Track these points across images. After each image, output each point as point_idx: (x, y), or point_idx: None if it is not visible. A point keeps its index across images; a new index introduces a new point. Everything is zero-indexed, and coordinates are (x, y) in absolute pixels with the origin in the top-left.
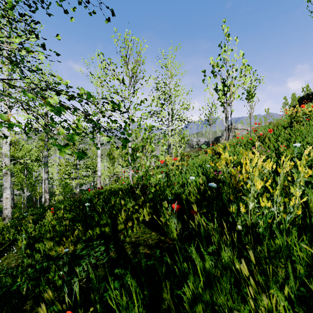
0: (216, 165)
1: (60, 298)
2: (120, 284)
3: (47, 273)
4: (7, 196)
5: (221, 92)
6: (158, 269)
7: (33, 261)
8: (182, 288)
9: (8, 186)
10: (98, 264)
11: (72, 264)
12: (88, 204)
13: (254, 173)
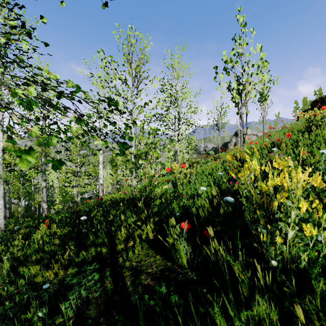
0: (238, 176)
1: None
2: None
3: (28, 307)
4: None
5: (235, 91)
6: None
7: (14, 291)
8: None
9: (0, 196)
10: (90, 298)
11: (59, 297)
12: (85, 218)
13: (295, 189)
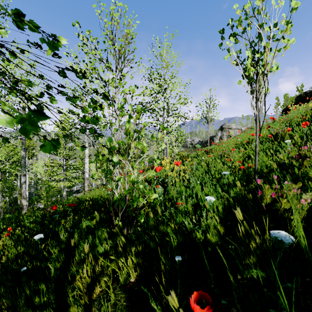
0: None
1: None
2: None
3: None
4: None
5: (250, 61)
6: None
7: None
8: None
9: None
10: None
11: None
12: (41, 236)
13: None
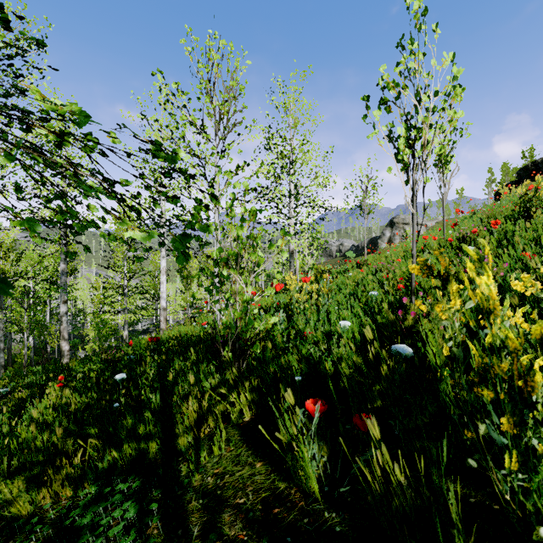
0: (435, 308)
1: None
2: None
3: None
4: None
5: (403, 141)
6: None
7: None
8: None
9: None
10: None
11: None
12: (123, 376)
13: None
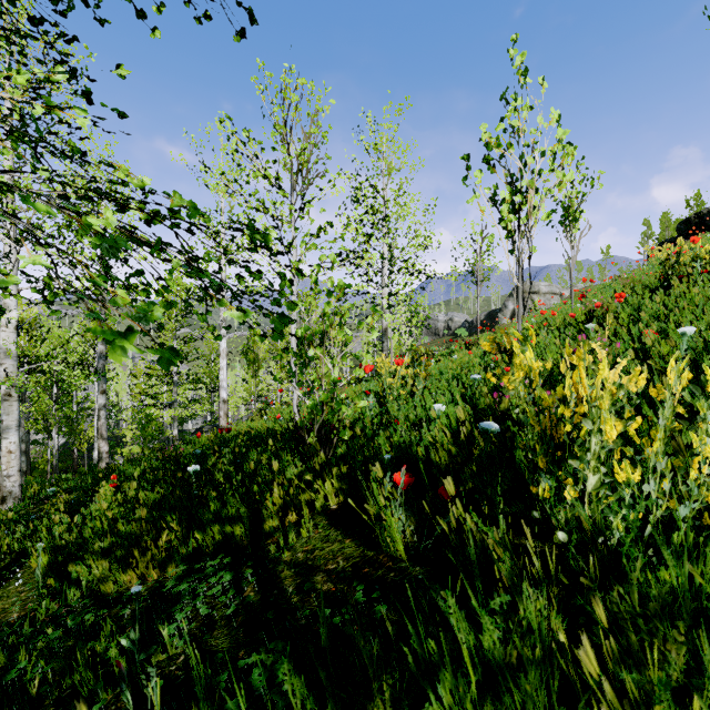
0: (503, 379)
1: (120, 705)
2: (266, 675)
3: (93, 637)
4: (10, 448)
5: (506, 207)
6: (361, 648)
7: (61, 609)
8: (420, 687)
9: (12, 424)
10: (215, 619)
11: (153, 617)
12: (196, 468)
13: (600, 401)
